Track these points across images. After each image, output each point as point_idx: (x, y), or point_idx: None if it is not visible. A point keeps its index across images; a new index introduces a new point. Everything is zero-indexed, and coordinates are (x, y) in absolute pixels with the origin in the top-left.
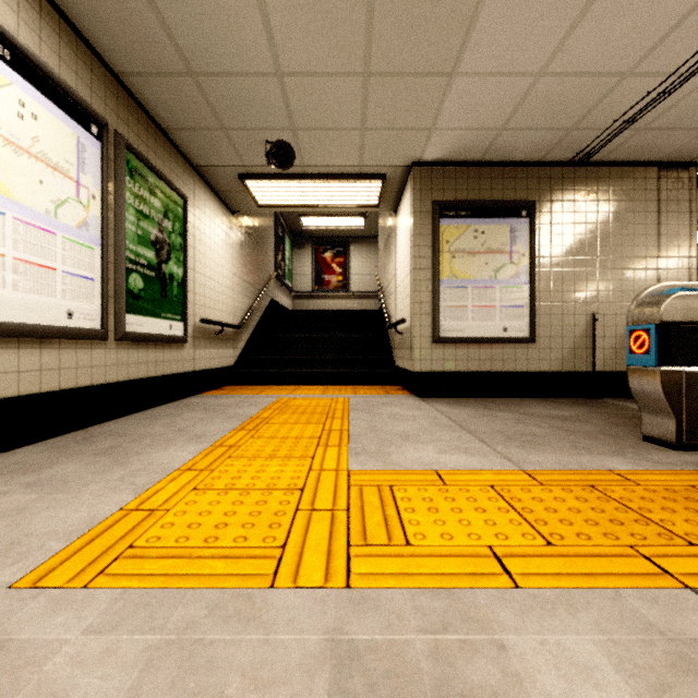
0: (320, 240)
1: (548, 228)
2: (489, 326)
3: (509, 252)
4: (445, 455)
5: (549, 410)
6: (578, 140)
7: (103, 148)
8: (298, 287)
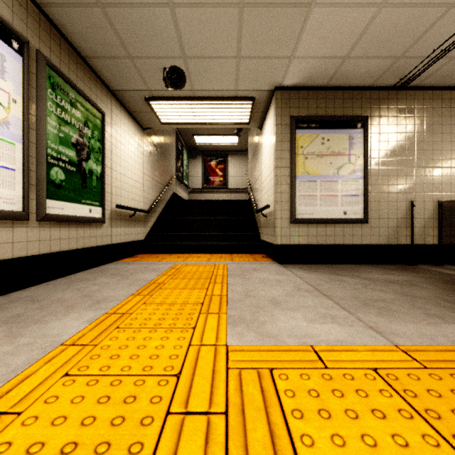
0: (207, 153)
1: (377, 136)
2: (333, 210)
3: (348, 154)
4: (315, 324)
5: (383, 275)
6: (403, 67)
7: (23, 62)
8: (192, 185)
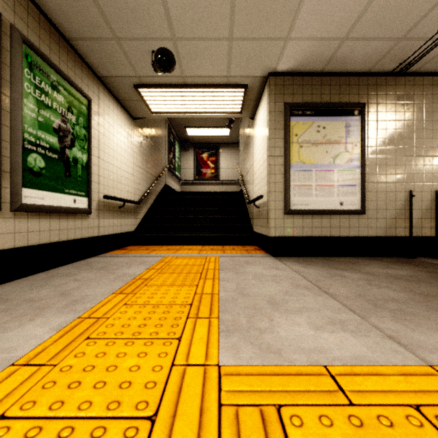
0: (199, 145)
1: (374, 124)
2: (328, 201)
3: (345, 143)
4: (323, 333)
5: (385, 269)
6: (404, 50)
7: None
8: (184, 177)
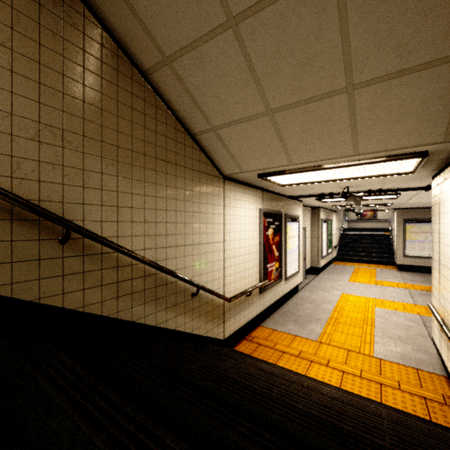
0: None
1: None
2: (423, 253)
3: (430, 233)
4: (393, 281)
5: None
6: None
7: (327, 224)
8: (350, 217)
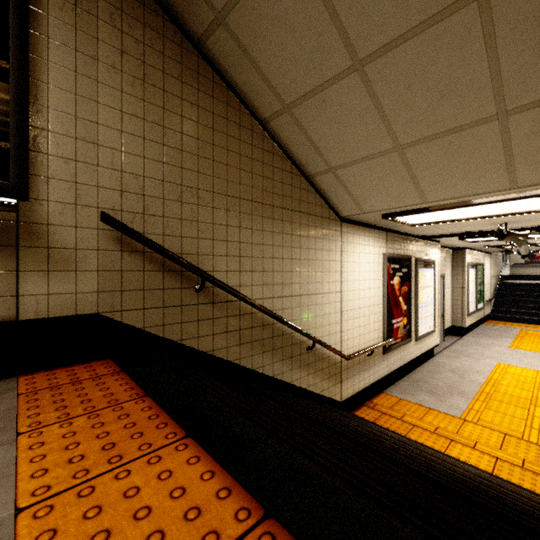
0: None
1: None
2: None
3: None
4: None
5: None
6: None
7: (475, 270)
8: (513, 260)
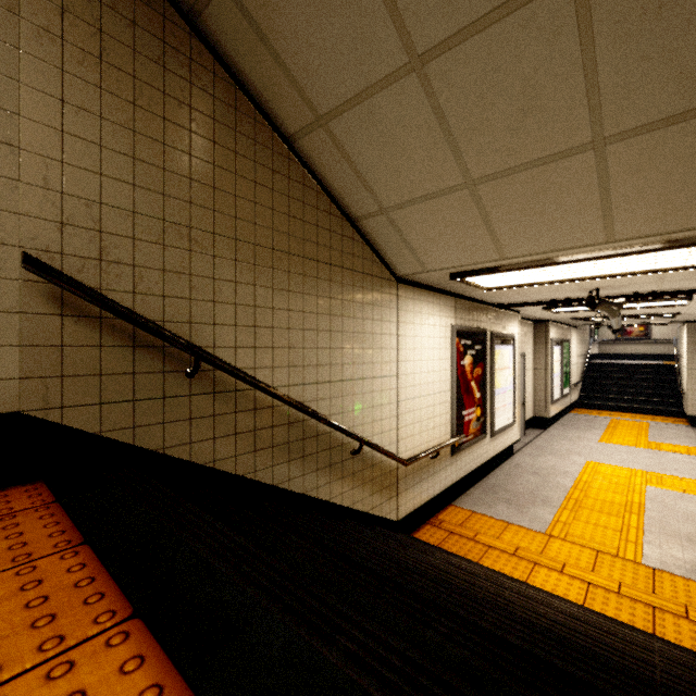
0: None
1: None
2: None
3: None
4: (680, 443)
5: None
6: None
7: (561, 348)
8: (602, 336)
